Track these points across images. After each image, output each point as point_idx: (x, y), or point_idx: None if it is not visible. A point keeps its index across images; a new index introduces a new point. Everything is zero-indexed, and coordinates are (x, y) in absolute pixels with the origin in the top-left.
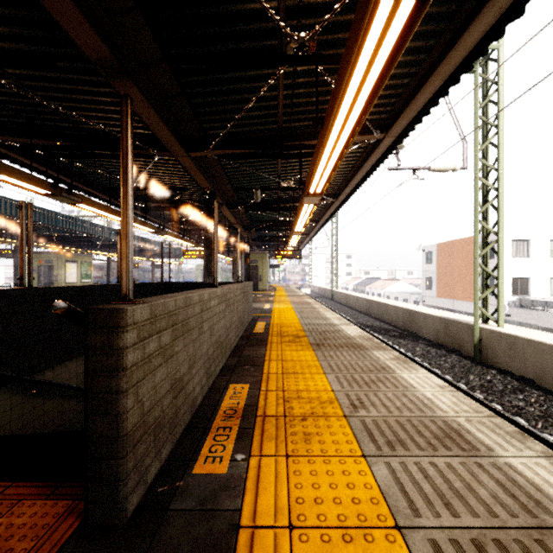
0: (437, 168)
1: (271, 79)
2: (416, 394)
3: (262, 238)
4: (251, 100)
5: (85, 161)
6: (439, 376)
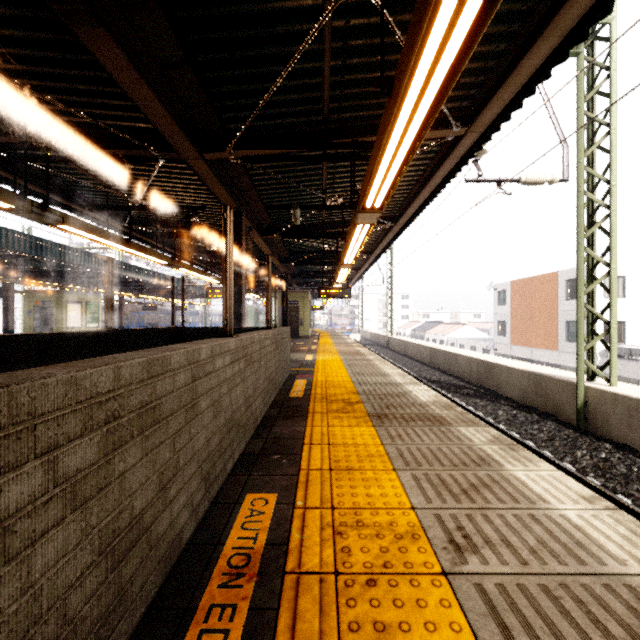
0: (530, 179)
1: (313, 30)
2: (552, 516)
3: (303, 274)
4: (285, 68)
5: (73, 171)
6: (536, 452)
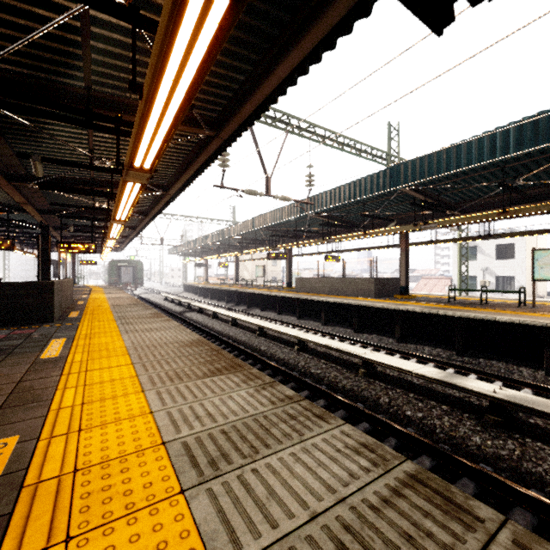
0: None
1: None
2: None
3: None
4: None
5: None
6: None
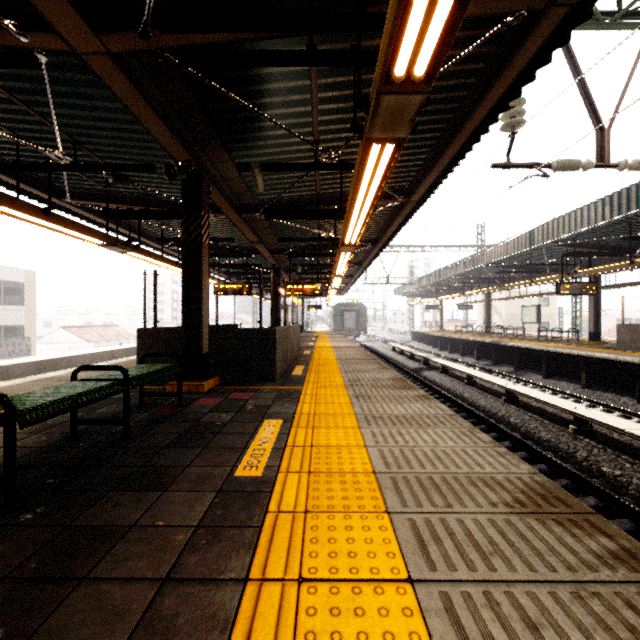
0: None
1: None
2: None
3: None
4: None
5: None
6: None
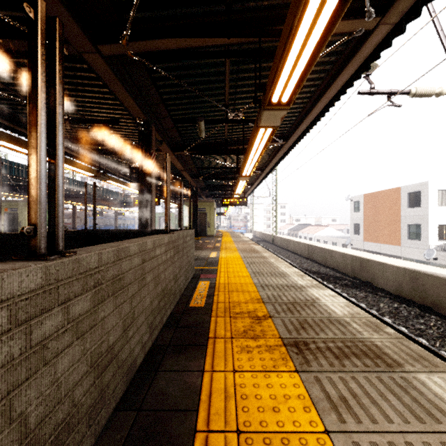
0: (420, 90)
1: None
2: None
3: (210, 188)
4: None
5: None
6: (437, 354)
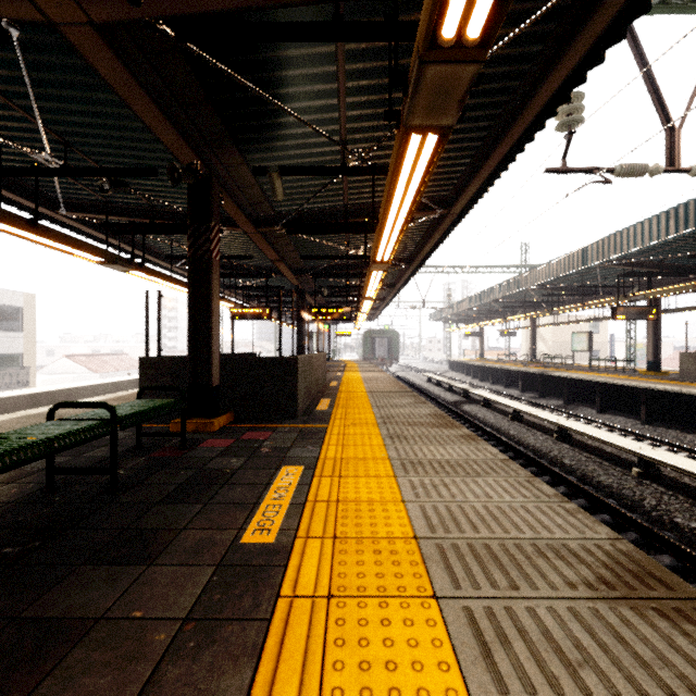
0: None
1: None
2: None
3: None
4: None
5: None
6: None
